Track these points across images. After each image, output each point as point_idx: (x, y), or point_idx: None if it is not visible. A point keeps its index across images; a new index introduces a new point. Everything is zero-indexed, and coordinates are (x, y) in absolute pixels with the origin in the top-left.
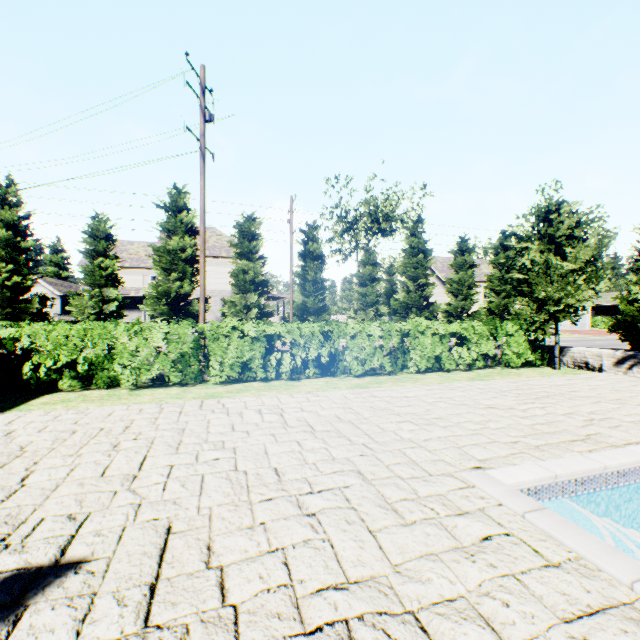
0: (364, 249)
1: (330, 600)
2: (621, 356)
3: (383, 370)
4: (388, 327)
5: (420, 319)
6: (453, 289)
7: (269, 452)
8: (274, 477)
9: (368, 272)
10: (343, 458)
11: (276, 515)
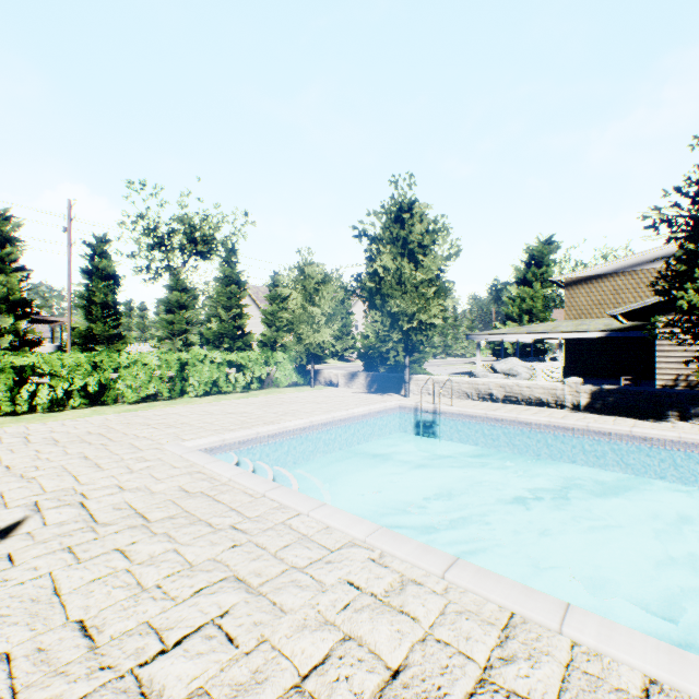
0: (172, 273)
1: (30, 499)
2: (347, 375)
3: (166, 397)
4: (168, 357)
5: (201, 349)
6: (268, 320)
7: (4, 459)
8: (5, 469)
9: (176, 298)
10: (77, 452)
11: (1, 483)
